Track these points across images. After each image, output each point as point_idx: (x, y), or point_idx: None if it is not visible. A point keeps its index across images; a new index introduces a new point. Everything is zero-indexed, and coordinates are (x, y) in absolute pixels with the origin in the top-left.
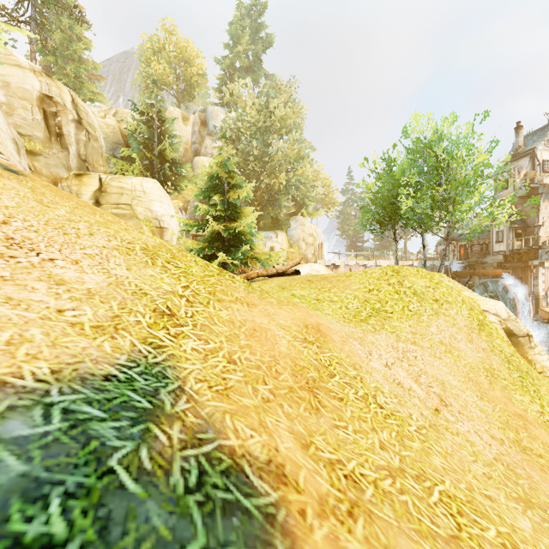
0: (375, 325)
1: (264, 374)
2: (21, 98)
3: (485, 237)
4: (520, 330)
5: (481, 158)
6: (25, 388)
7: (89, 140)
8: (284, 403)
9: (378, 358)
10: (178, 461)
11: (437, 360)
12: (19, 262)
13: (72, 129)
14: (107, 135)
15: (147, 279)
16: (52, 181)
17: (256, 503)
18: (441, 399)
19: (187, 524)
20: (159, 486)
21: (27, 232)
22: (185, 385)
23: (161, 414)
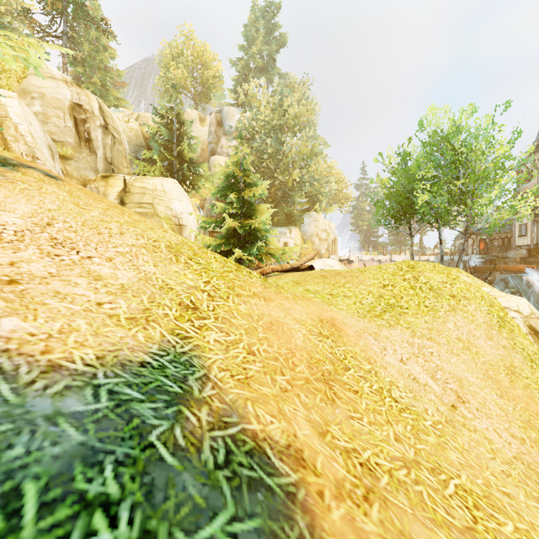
0: (389, 320)
1: (282, 365)
2: (55, 107)
3: (507, 230)
4: None
5: (502, 150)
6: (77, 371)
7: (115, 144)
8: (301, 393)
9: (393, 354)
10: (208, 441)
11: (454, 357)
12: (63, 259)
13: (99, 134)
14: (130, 138)
15: (172, 275)
16: (82, 183)
17: (278, 482)
18: (458, 395)
19: (218, 495)
20: (192, 461)
21: (67, 232)
22: (210, 373)
23: (191, 399)
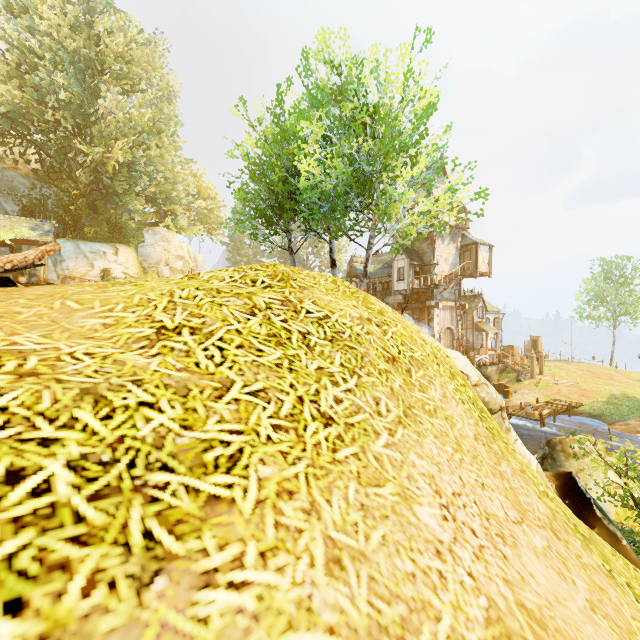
0: None
1: None
2: None
3: (387, 275)
4: (493, 401)
5: (427, 97)
6: None
7: None
8: None
9: None
10: None
11: None
12: None
13: None
14: None
15: None
16: None
17: None
18: None
19: None
20: None
21: None
22: None
23: None
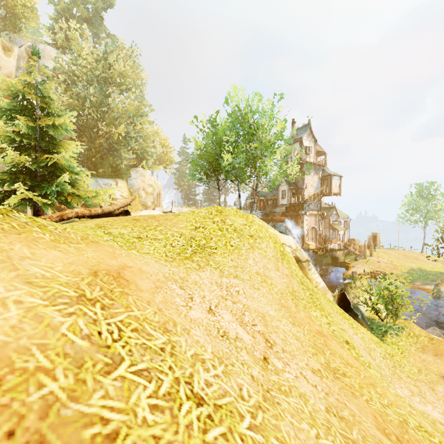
0: (200, 262)
1: None
2: None
3: (275, 194)
4: (303, 257)
5: (279, 127)
6: None
7: None
8: None
9: (201, 303)
10: None
11: (256, 292)
12: None
13: None
14: None
15: None
16: None
17: None
18: (266, 339)
19: None
20: None
21: None
22: None
23: None
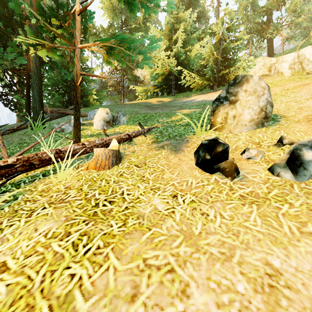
0: None
1: None
2: None
3: None
4: None
5: None
6: None
7: None
8: None
9: None
10: None
11: None
12: None
13: None
14: None
15: None
16: None
17: None
18: None
19: None
20: None
21: None
22: None
23: None
